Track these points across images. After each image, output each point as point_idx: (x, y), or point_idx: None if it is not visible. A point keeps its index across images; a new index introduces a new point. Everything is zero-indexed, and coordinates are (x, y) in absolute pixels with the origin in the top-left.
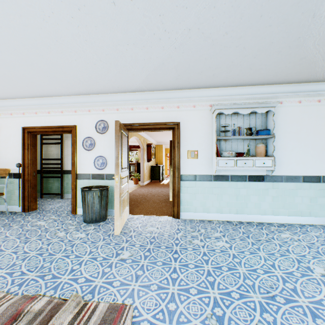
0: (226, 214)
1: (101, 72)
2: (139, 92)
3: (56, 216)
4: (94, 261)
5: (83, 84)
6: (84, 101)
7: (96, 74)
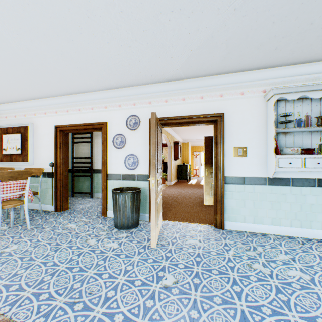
0: (285, 227)
1: (135, 58)
2: (175, 81)
3: (86, 218)
4: (131, 286)
5: (114, 74)
6: (114, 96)
7: (129, 61)
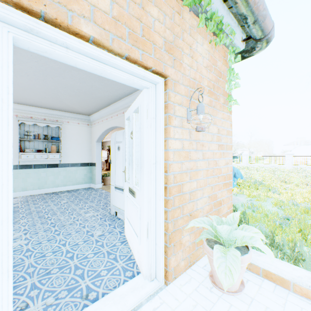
0: (30, 191)
1: None
2: None
3: None
4: None
5: None
6: None
7: None
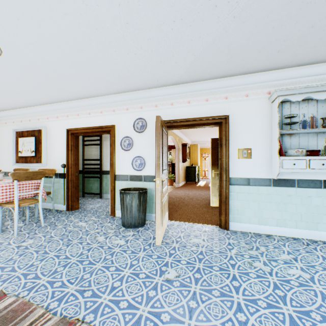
0: (290, 229)
1: (140, 64)
2: (180, 84)
3: (95, 217)
4: (136, 278)
5: (121, 80)
6: (122, 100)
7: (135, 67)
